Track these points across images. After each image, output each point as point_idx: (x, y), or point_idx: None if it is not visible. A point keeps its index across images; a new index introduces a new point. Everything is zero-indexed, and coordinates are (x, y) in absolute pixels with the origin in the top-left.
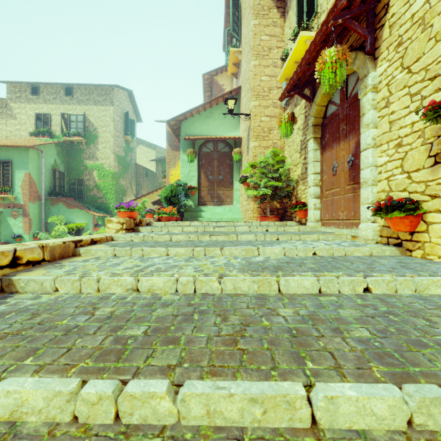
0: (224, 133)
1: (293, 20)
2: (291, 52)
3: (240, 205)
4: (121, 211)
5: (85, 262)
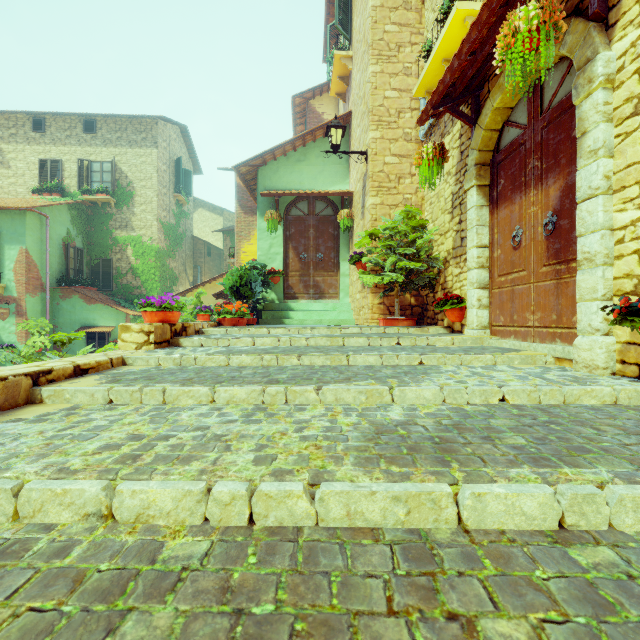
0: (326, 186)
1: None
2: (437, 41)
3: (351, 299)
4: (148, 312)
5: (34, 422)
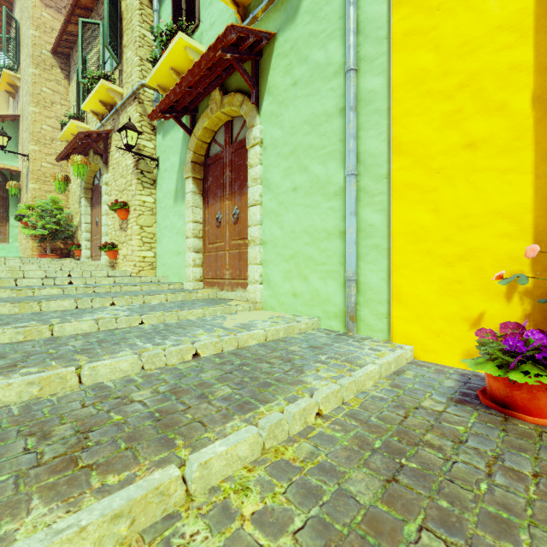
0: None
1: (75, 92)
2: (66, 126)
3: (19, 244)
4: None
5: None
